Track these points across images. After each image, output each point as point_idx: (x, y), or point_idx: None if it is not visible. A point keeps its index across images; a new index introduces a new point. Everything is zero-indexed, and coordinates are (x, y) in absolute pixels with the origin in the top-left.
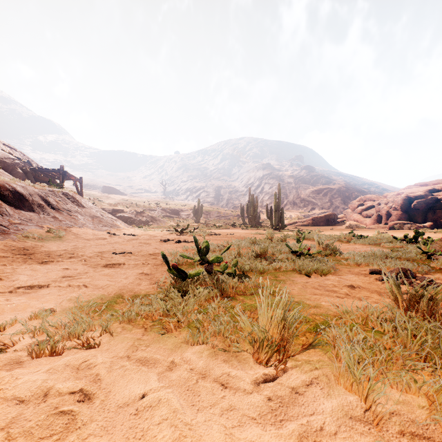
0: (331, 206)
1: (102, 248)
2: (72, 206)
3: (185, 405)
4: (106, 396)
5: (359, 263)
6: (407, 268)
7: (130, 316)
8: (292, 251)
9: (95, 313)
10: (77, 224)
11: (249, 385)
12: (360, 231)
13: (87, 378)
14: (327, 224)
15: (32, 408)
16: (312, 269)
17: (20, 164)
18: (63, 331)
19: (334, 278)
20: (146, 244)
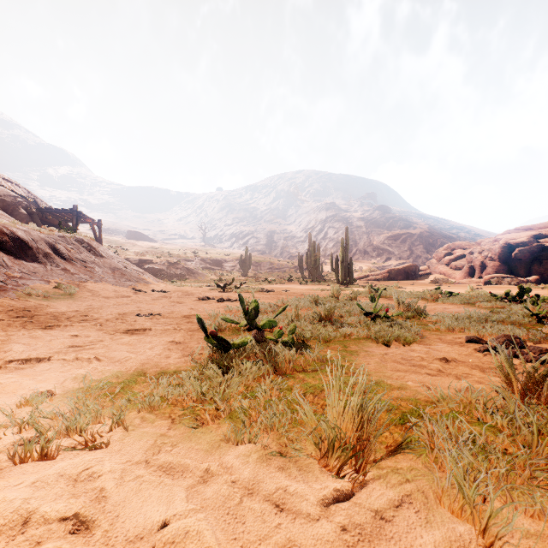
0: (411, 256)
1: (124, 308)
2: (87, 256)
3: (223, 540)
4: (112, 523)
5: (451, 328)
6: (515, 336)
7: (152, 402)
8: (365, 312)
9: (107, 398)
10: (94, 278)
11: (315, 507)
12: (449, 286)
13: (87, 494)
14: (406, 278)
15: (3, 544)
16: (392, 337)
17: (23, 203)
18: (61, 424)
19: (421, 349)
20: (179, 303)
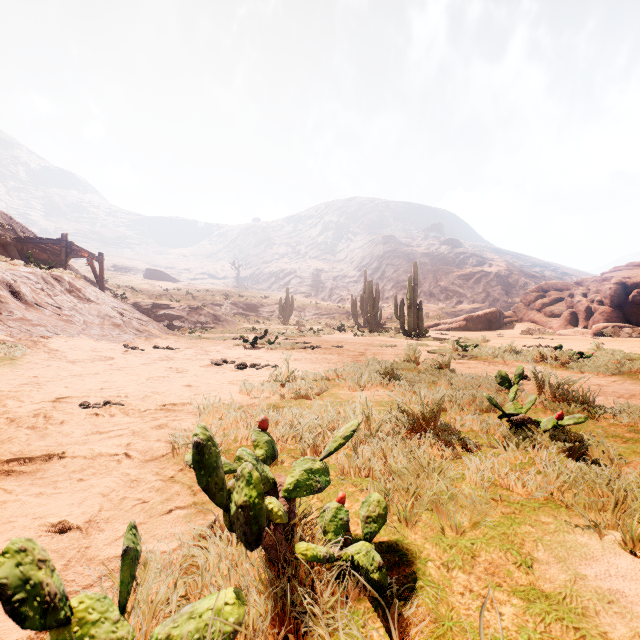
0: (487, 299)
1: (80, 384)
2: (65, 299)
3: None
4: None
5: None
6: None
7: None
8: (504, 414)
9: None
10: (68, 331)
11: None
12: (552, 339)
13: None
14: (488, 327)
15: None
16: None
17: None
18: None
19: None
20: (177, 371)
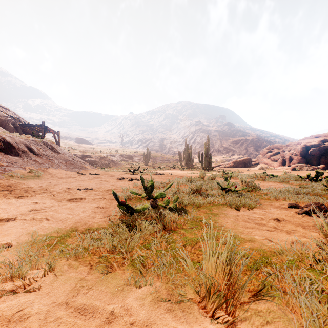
0: (247, 153)
1: (70, 185)
2: (50, 152)
3: None
4: None
5: (278, 198)
6: (320, 203)
7: (77, 253)
8: (222, 187)
9: (48, 248)
10: (53, 166)
11: None
12: (270, 171)
13: None
14: (244, 166)
15: None
16: (241, 204)
17: (11, 121)
18: (7, 271)
19: (260, 212)
20: (105, 181)
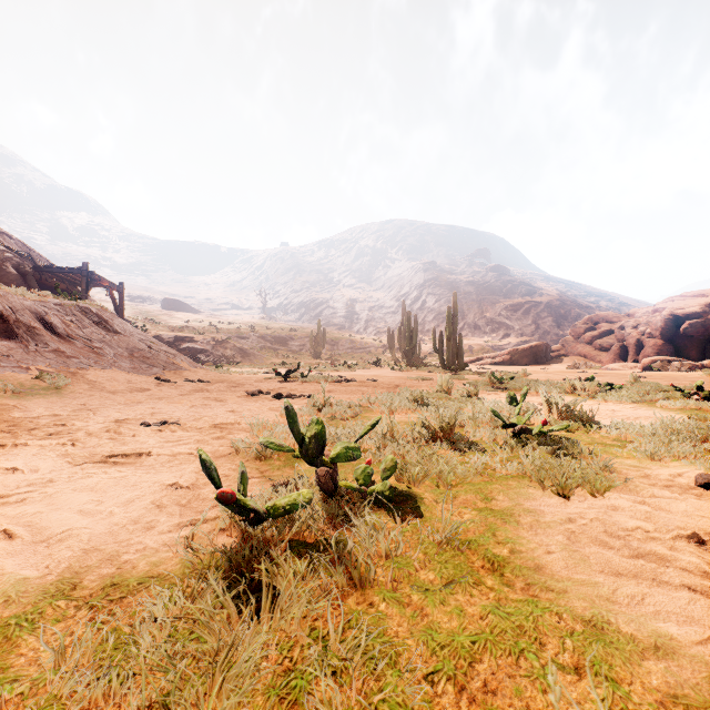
0: (537, 332)
1: (130, 410)
2: (94, 332)
3: None
4: None
5: (658, 455)
6: None
7: None
8: (505, 424)
9: None
10: (101, 363)
11: None
12: (596, 373)
13: None
14: (533, 362)
15: None
16: (571, 479)
17: (13, 260)
18: None
19: (633, 506)
20: (216, 401)
